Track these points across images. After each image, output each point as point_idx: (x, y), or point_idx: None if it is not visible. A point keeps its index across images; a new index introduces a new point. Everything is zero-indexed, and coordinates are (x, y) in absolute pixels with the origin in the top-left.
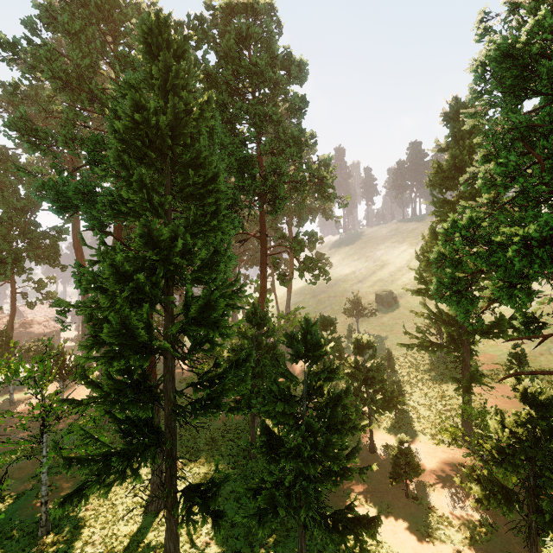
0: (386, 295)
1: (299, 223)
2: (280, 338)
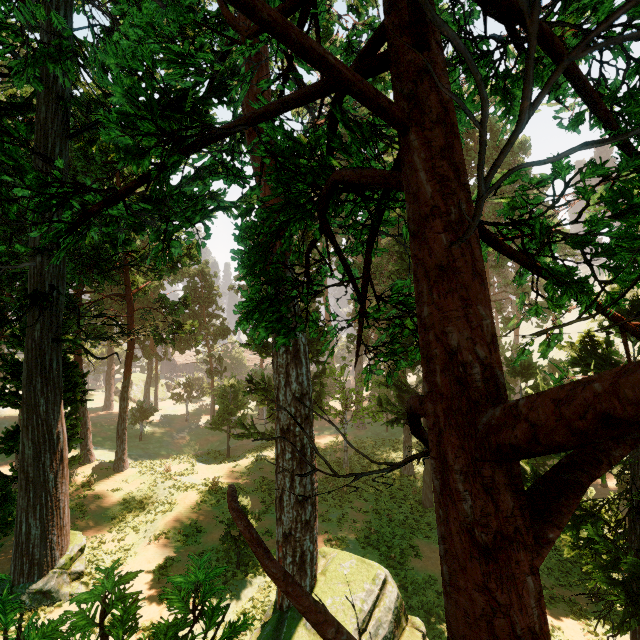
0: None
1: None
2: None
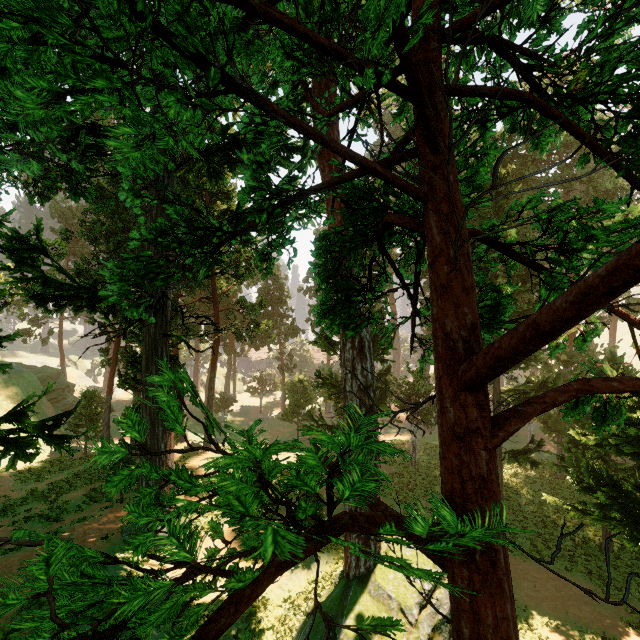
0: None
1: None
2: None
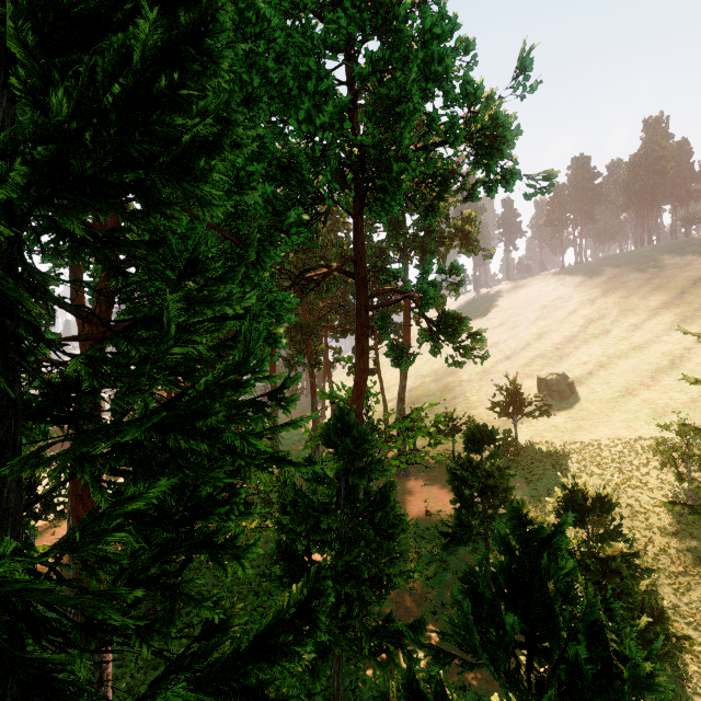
0: (557, 379)
1: (421, 261)
2: (392, 462)
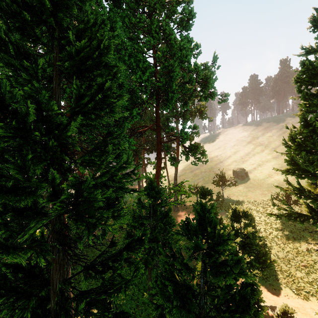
0: (240, 171)
1: (183, 122)
2: (170, 203)
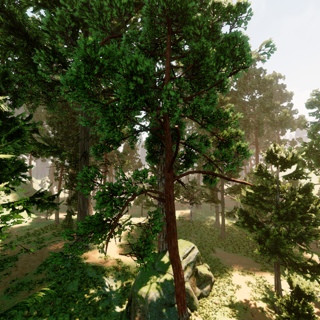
0: None
1: (282, 133)
2: None
